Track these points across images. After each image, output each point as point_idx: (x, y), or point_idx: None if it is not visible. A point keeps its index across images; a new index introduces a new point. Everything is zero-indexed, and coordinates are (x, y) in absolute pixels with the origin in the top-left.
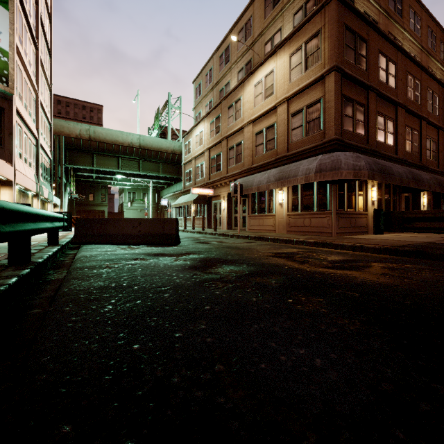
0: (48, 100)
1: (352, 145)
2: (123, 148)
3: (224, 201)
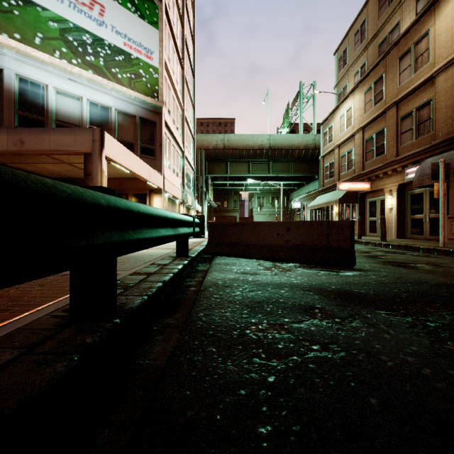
0: (191, 116)
1: None
2: (254, 152)
3: (391, 197)
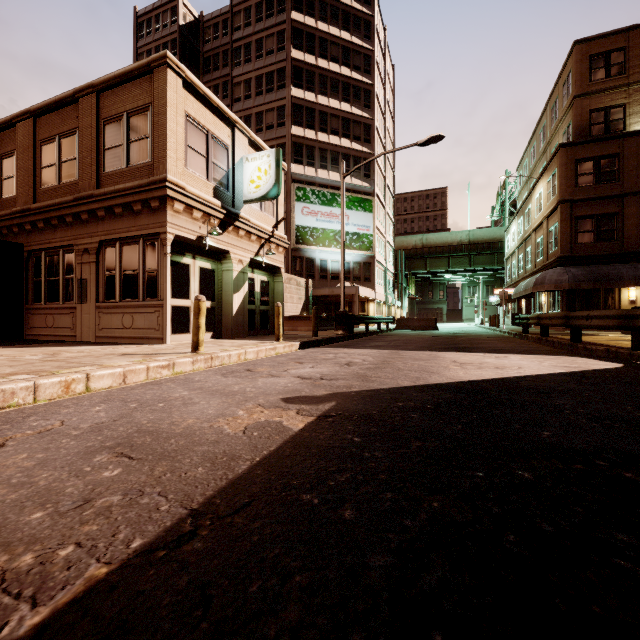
0: (392, 232)
1: (586, 256)
2: (452, 248)
3: (523, 300)
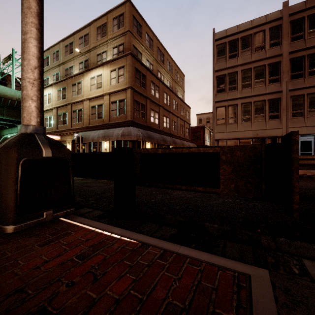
0: None
1: (138, 123)
2: None
3: (69, 145)
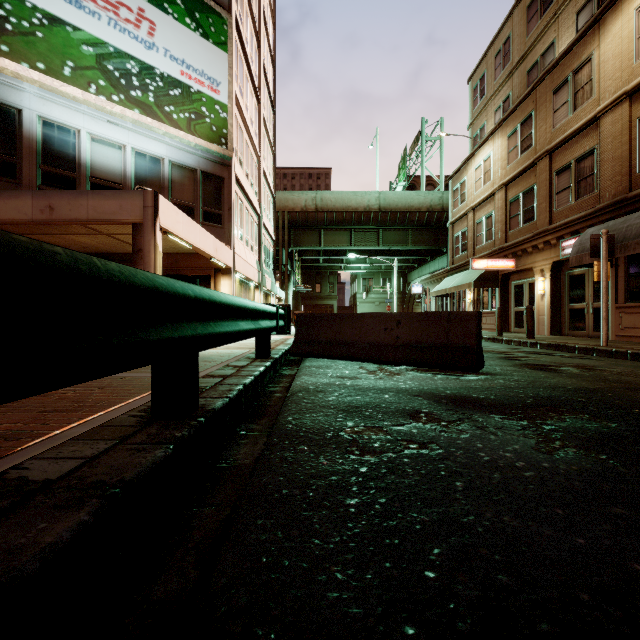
0: (271, 167)
1: None
2: (357, 216)
3: (543, 279)
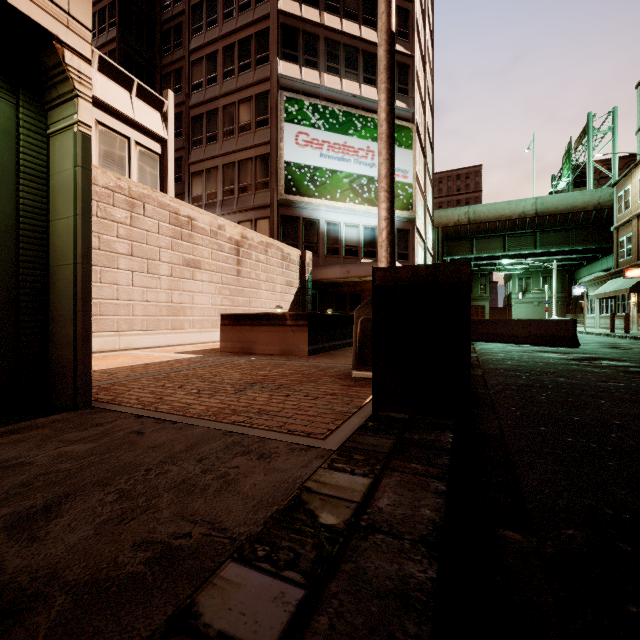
0: (430, 198)
1: None
2: (511, 223)
3: None
